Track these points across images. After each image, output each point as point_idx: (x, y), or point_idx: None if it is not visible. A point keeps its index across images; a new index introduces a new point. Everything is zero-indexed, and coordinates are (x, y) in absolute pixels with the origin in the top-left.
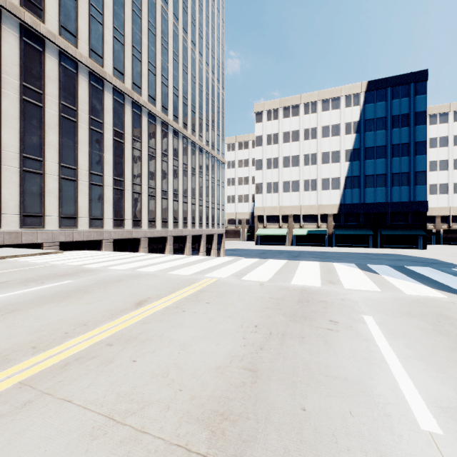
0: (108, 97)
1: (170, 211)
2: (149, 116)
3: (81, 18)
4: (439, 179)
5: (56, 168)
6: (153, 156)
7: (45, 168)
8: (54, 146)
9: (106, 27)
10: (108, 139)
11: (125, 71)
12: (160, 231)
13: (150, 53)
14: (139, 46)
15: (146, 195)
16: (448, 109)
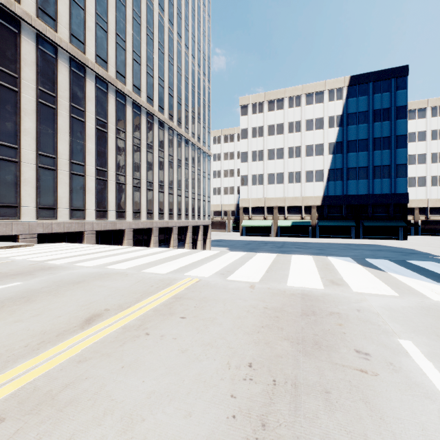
0: (91, 85)
1: (155, 202)
2: (134, 105)
3: (61, 1)
4: (417, 172)
5: (33, 156)
6: (137, 147)
7: (21, 156)
8: (31, 133)
9: (88, 13)
10: (90, 128)
11: (108, 59)
12: (145, 223)
13: (134, 42)
14: (123, 34)
15: (131, 186)
16: (426, 105)
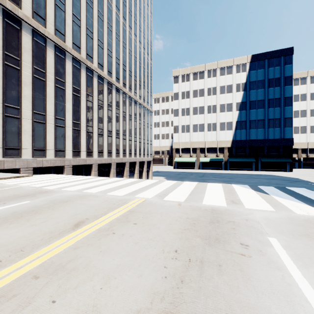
0: (69, 64)
1: (113, 145)
2: (98, 77)
3: (49, 6)
4: (300, 123)
5: (30, 114)
6: (101, 106)
7: (21, 114)
8: (28, 98)
9: (67, 14)
10: (68, 94)
11: (81, 46)
12: (106, 159)
13: (99, 33)
14: (91, 28)
15: (96, 134)
16: (307, 75)
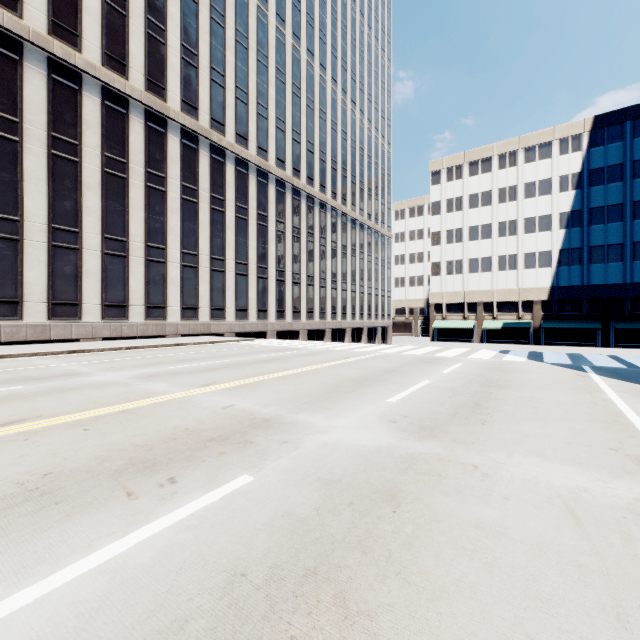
0: (272, 189)
1: (328, 301)
2: (308, 199)
3: (251, 120)
4: None
5: (233, 265)
6: (311, 242)
7: (226, 266)
8: (232, 245)
9: (270, 120)
10: (271, 231)
11: (286, 159)
12: (318, 323)
13: (308, 131)
14: (298, 127)
15: (305, 284)
16: None
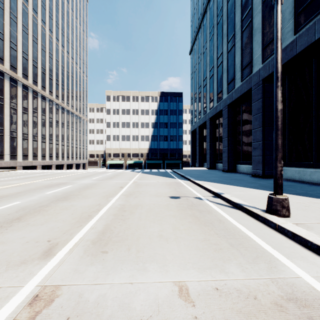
0: (20, 89)
1: (54, 150)
2: (42, 97)
3: (6, 49)
4: None
5: None
6: (44, 120)
7: None
8: None
9: (19, 52)
10: (19, 112)
11: (29, 74)
12: (48, 162)
13: (42, 62)
14: (36, 59)
15: (40, 141)
16: None
